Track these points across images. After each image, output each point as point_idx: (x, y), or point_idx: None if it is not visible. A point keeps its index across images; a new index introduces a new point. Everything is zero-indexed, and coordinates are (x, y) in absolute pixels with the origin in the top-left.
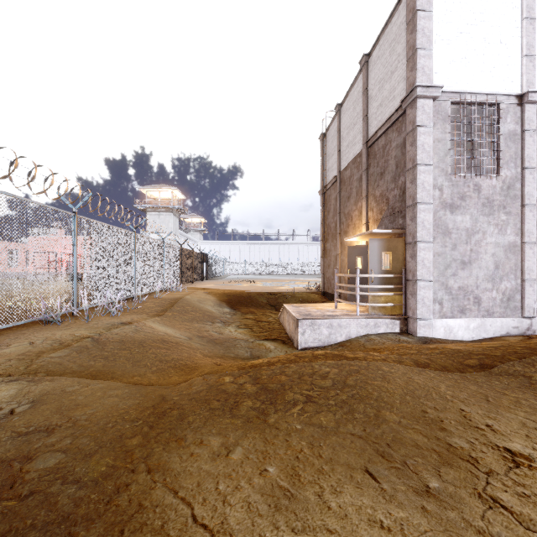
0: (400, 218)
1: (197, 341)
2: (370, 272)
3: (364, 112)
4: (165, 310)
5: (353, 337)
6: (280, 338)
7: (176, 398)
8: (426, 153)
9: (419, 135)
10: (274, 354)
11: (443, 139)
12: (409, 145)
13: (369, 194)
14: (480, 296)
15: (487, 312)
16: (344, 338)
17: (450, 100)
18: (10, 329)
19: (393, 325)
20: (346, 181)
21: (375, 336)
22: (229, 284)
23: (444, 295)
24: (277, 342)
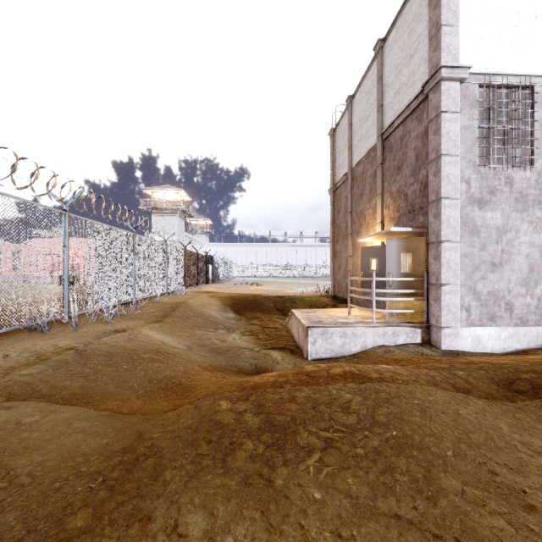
0: (421, 215)
1: (197, 350)
2: (387, 275)
3: (379, 102)
4: (165, 315)
5: (369, 347)
6: (288, 347)
7: (156, 438)
8: (452, 142)
9: (444, 122)
10: (282, 366)
11: (470, 127)
12: (432, 134)
13: (384, 190)
14: (512, 302)
15: (520, 320)
16: (359, 348)
17: (478, 82)
18: None
19: (413, 334)
20: (359, 178)
21: (394, 347)
22: (235, 287)
23: (471, 301)
24: (284, 352)
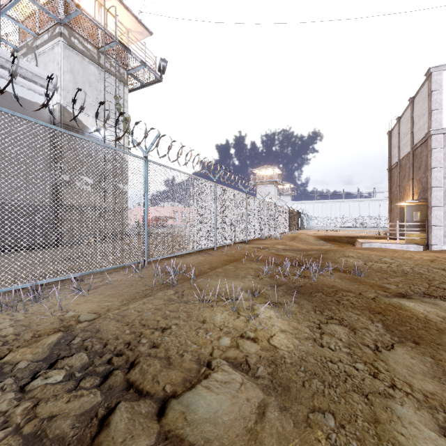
0: (426, 193)
1: None
2: (406, 222)
3: (411, 130)
4: (293, 240)
5: None
6: None
7: None
8: (438, 162)
9: (433, 153)
10: None
11: None
12: (429, 157)
13: (414, 177)
14: None
15: None
16: None
17: None
18: (253, 240)
19: (418, 248)
20: (403, 167)
21: None
22: (319, 232)
23: None
24: None
